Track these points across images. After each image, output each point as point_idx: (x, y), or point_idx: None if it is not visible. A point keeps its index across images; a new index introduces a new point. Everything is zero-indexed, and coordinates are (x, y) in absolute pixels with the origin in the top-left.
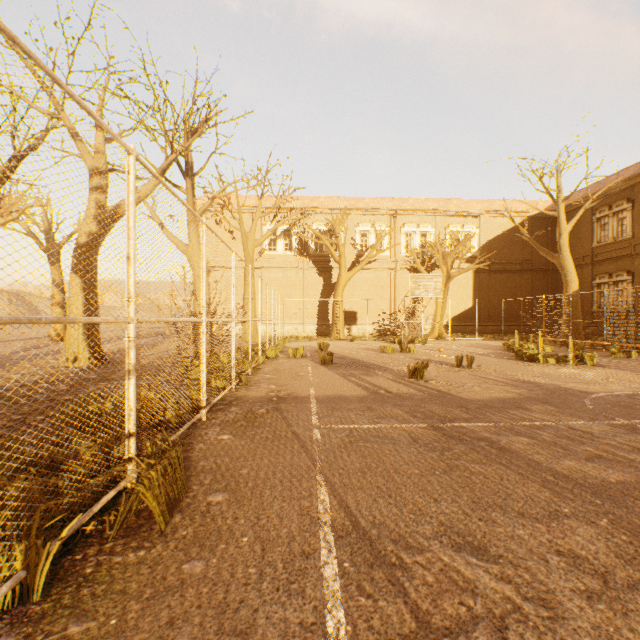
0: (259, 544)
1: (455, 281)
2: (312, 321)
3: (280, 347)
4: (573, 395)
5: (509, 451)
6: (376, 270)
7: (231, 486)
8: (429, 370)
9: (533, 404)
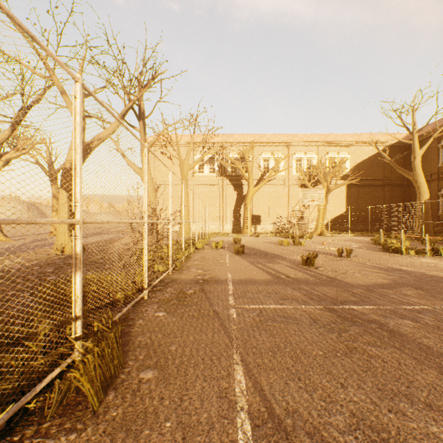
0: (180, 431)
1: (332, 193)
2: (229, 222)
3: (206, 241)
4: (439, 282)
5: (399, 334)
6: (274, 186)
7: (160, 363)
8: (317, 259)
9: (407, 289)
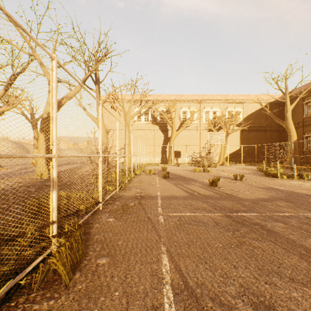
0: (125, 298)
1: (230, 136)
2: (158, 156)
3: (142, 169)
4: (302, 197)
5: (273, 232)
6: (190, 130)
7: (111, 253)
8: (219, 181)
9: (280, 202)
